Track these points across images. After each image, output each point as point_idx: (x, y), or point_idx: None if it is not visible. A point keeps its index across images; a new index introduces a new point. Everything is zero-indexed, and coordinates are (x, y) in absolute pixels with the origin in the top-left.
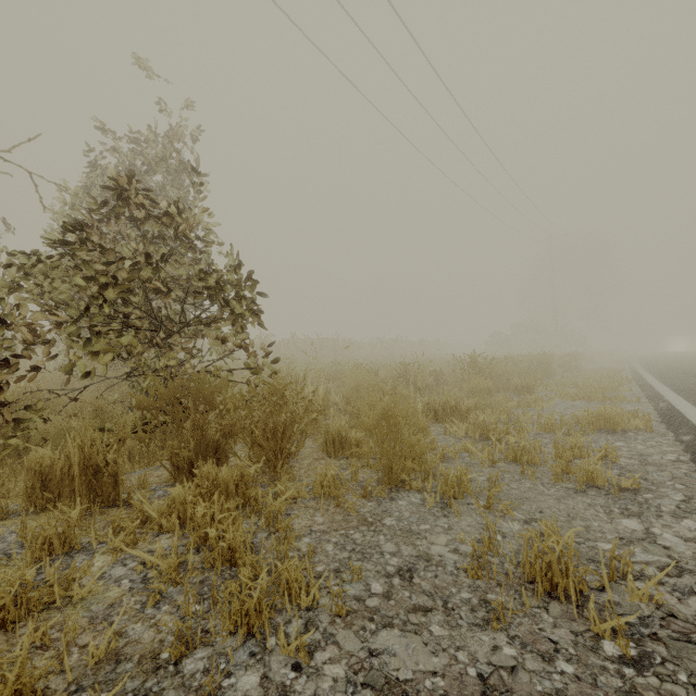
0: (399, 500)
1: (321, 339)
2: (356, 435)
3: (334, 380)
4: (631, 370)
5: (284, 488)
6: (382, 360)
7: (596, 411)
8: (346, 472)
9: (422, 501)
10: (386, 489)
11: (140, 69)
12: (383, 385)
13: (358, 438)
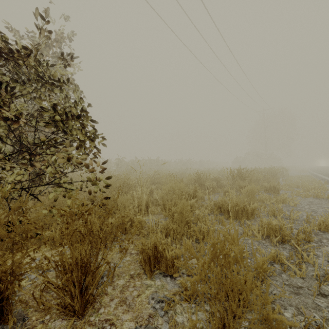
0: None
1: (150, 160)
2: (172, 252)
3: (156, 183)
4: (315, 176)
5: None
6: (182, 171)
7: None
8: None
9: None
10: None
11: None
12: (187, 189)
13: (174, 255)
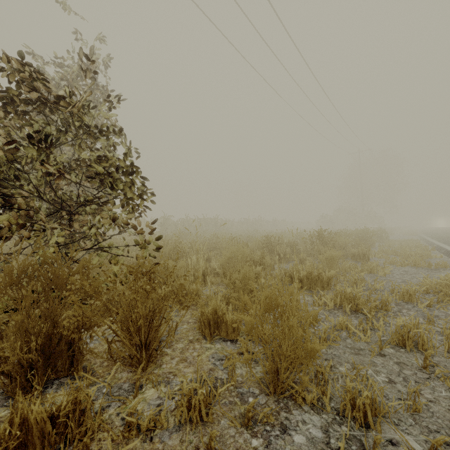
0: (294, 433)
1: (206, 219)
2: (232, 316)
3: (214, 249)
4: (424, 240)
5: (136, 418)
6: (248, 233)
7: (445, 281)
8: (221, 389)
9: (325, 436)
10: (272, 404)
11: (59, 2)
12: (253, 256)
13: (234, 319)
